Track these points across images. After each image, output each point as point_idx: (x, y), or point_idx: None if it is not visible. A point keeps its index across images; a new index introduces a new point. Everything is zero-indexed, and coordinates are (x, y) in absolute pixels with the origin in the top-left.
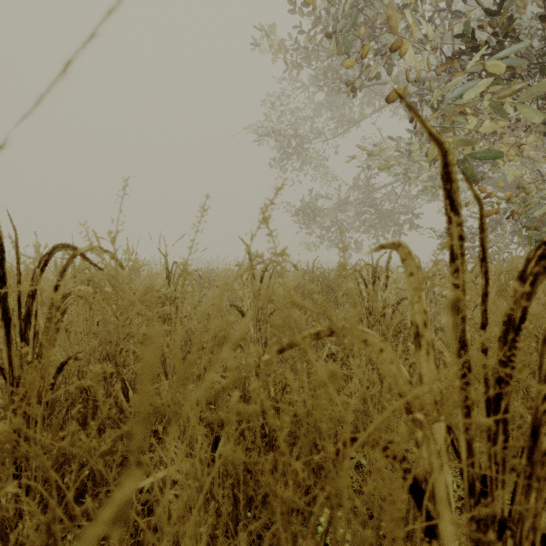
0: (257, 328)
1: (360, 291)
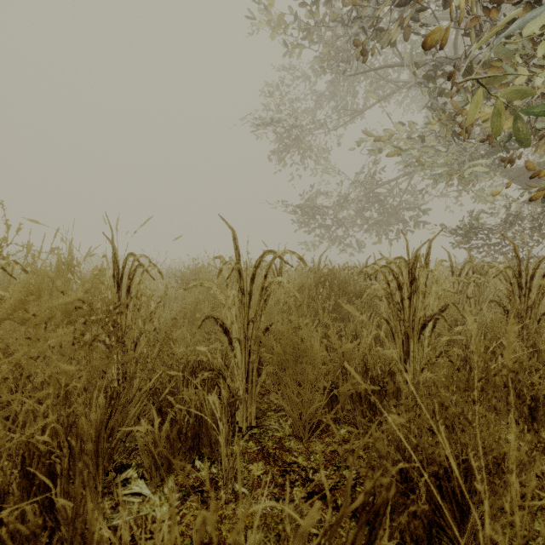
0: (246, 350)
1: (391, 294)
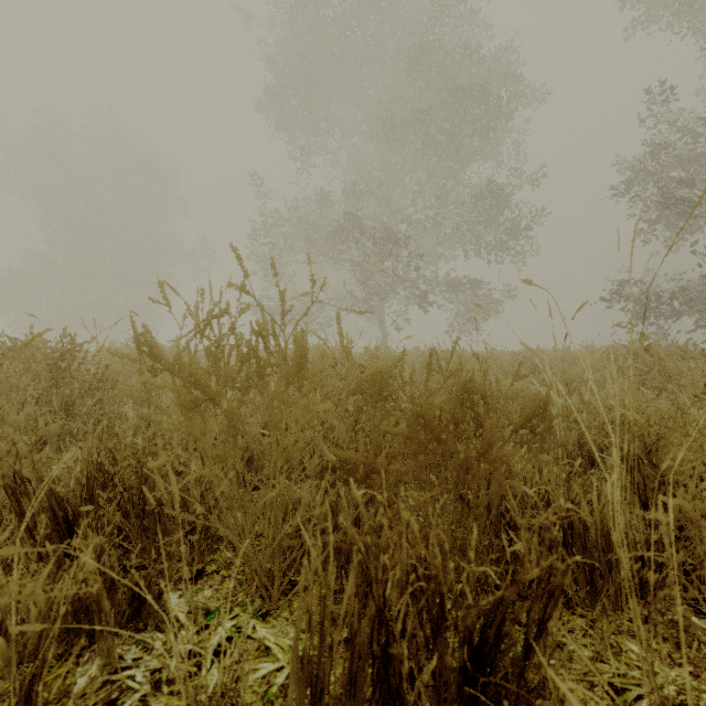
0: None
1: None
